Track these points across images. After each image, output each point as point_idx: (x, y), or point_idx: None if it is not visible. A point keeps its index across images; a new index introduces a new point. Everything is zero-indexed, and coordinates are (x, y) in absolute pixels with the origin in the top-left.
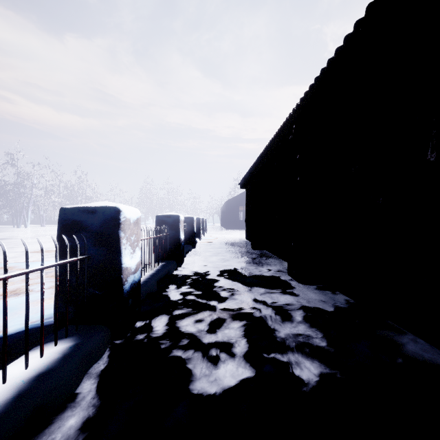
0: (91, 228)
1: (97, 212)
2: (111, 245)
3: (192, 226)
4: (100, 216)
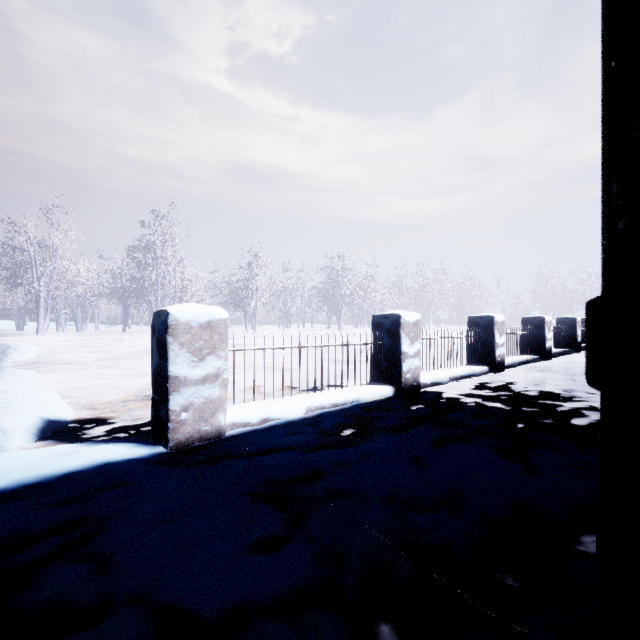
0: None
1: None
2: None
3: None
4: None
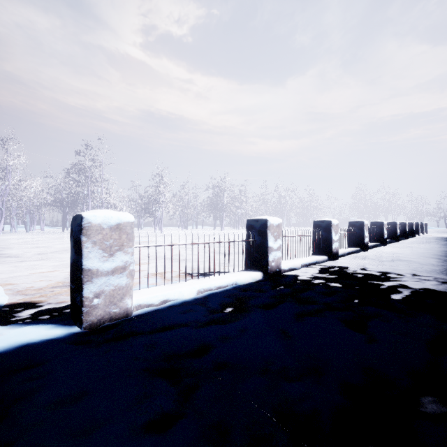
0: (391, 225)
1: (392, 223)
2: (395, 228)
3: (412, 227)
4: (393, 223)
